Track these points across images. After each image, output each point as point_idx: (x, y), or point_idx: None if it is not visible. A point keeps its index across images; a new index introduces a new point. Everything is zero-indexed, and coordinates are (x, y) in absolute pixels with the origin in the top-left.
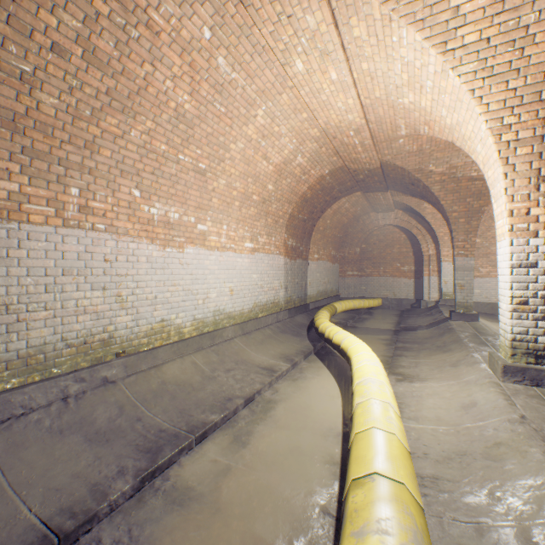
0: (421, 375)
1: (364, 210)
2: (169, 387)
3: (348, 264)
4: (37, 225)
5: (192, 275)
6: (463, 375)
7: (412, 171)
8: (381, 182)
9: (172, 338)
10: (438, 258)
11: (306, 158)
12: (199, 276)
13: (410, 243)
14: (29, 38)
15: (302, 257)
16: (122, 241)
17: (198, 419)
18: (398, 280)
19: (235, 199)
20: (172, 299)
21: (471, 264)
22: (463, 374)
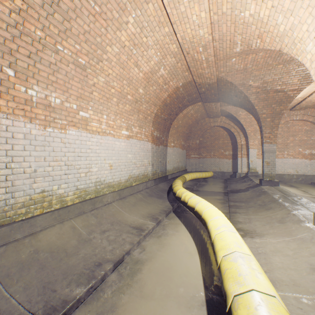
0: (258, 230)
1: (202, 116)
2: (41, 255)
3: (192, 150)
4: None
5: (74, 153)
6: (295, 232)
7: (238, 85)
8: (215, 95)
9: (54, 206)
10: (247, 146)
11: (167, 71)
12: (82, 154)
13: (229, 137)
14: None
15: (163, 144)
16: None
17: (60, 296)
18: (222, 160)
19: (113, 96)
20: (54, 172)
21: (274, 148)
22: (294, 231)
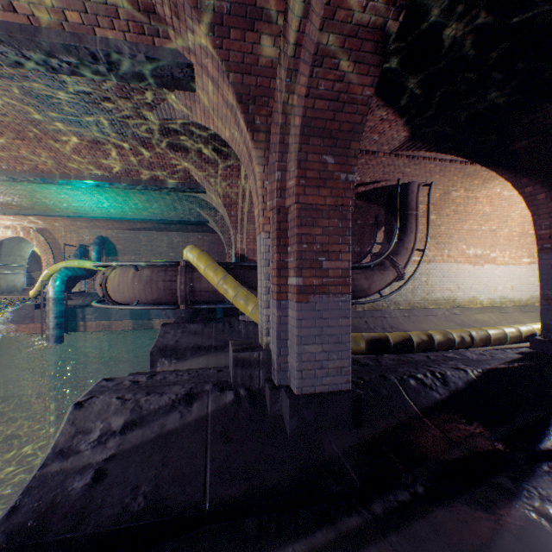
0: None
1: None
2: (479, 321)
3: None
4: (437, 263)
5: (486, 278)
6: None
7: None
8: None
9: (477, 305)
10: None
11: None
12: (491, 278)
13: None
14: (441, 216)
15: None
16: (458, 265)
17: None
18: None
19: (514, 237)
20: (477, 288)
21: None
22: None
